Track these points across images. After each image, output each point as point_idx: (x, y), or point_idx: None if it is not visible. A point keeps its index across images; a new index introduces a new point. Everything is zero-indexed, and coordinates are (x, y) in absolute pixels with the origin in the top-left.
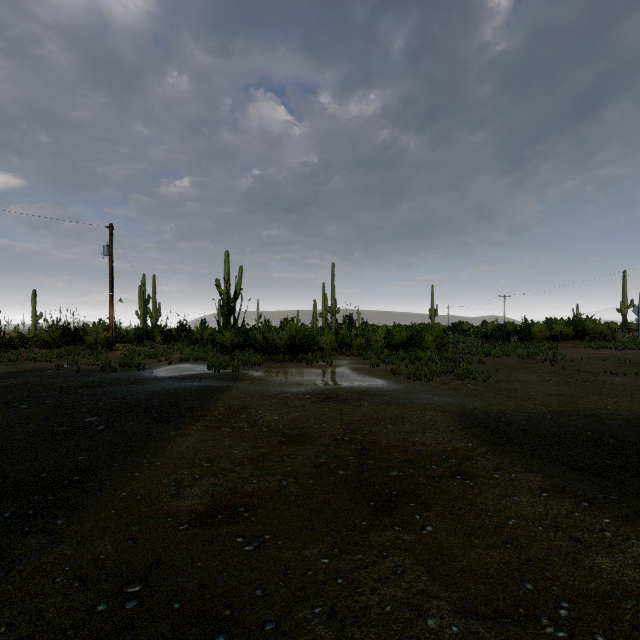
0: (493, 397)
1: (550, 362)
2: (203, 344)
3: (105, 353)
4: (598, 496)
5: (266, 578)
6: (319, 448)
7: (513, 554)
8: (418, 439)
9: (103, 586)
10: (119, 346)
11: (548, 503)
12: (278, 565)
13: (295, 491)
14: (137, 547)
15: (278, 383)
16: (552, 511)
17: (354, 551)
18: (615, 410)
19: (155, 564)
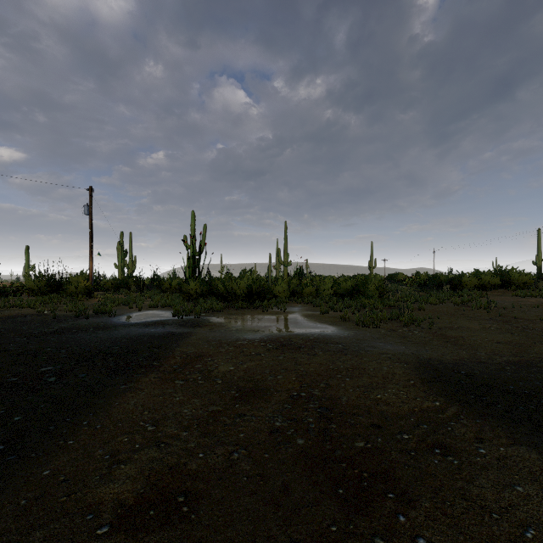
0: (443, 345)
1: (485, 309)
2: (172, 292)
3: (85, 300)
4: None
5: None
6: (275, 407)
7: None
8: (380, 396)
9: None
10: (98, 294)
11: None
12: None
13: (247, 469)
14: None
15: (235, 329)
16: None
17: None
18: None
19: None
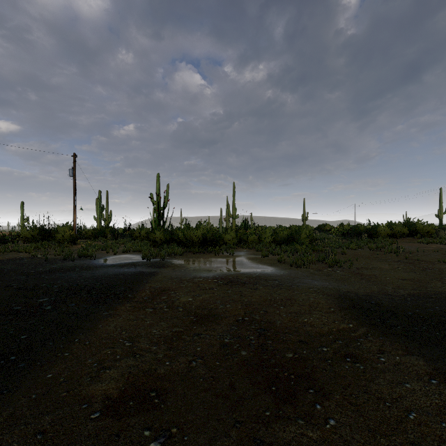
0: (359, 281)
1: (394, 253)
2: (141, 240)
3: (70, 246)
4: None
5: None
6: (224, 328)
7: None
8: (307, 320)
9: None
10: (81, 241)
11: (441, 392)
12: None
13: (203, 373)
14: (44, 443)
15: (193, 269)
16: None
17: None
18: None
19: None
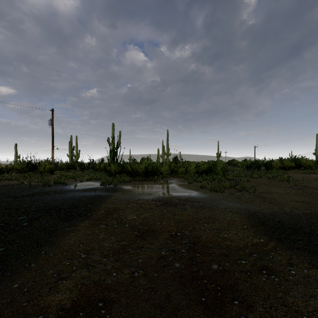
0: (263, 203)
1: (286, 181)
2: (100, 171)
3: (49, 176)
4: None
5: None
6: (161, 242)
7: None
8: (226, 235)
9: None
10: (57, 172)
11: None
12: None
13: (143, 284)
14: None
15: (138, 193)
16: None
17: None
18: None
19: None
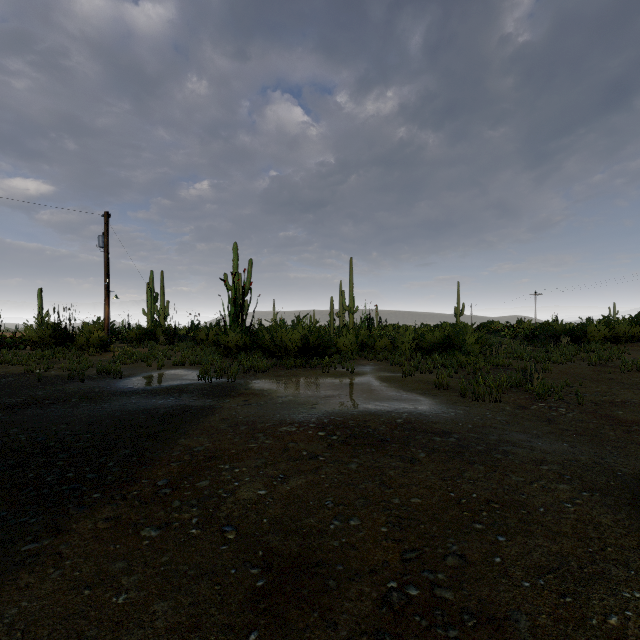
0: (632, 441)
1: (639, 371)
2: (209, 345)
3: (98, 355)
4: None
5: None
6: None
7: None
8: (618, 622)
9: None
10: (118, 347)
11: None
12: None
13: None
14: None
15: (282, 402)
16: None
17: None
18: None
19: None
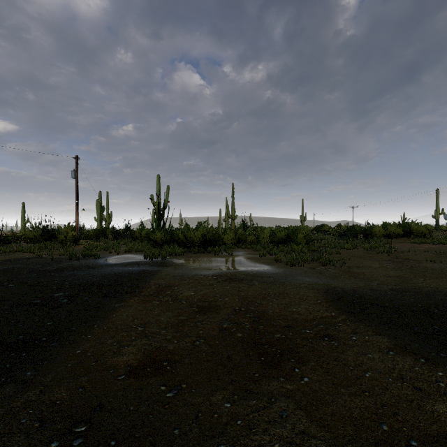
0: (348, 278)
1: (387, 253)
2: (141, 240)
3: (72, 246)
4: (431, 354)
5: (182, 420)
6: (223, 316)
7: (371, 401)
8: (295, 310)
9: (57, 426)
10: (82, 242)
11: (394, 359)
12: (192, 409)
13: (205, 349)
14: (85, 394)
15: (194, 268)
16: (398, 366)
17: (249, 398)
18: (436, 288)
19: (98, 408)
